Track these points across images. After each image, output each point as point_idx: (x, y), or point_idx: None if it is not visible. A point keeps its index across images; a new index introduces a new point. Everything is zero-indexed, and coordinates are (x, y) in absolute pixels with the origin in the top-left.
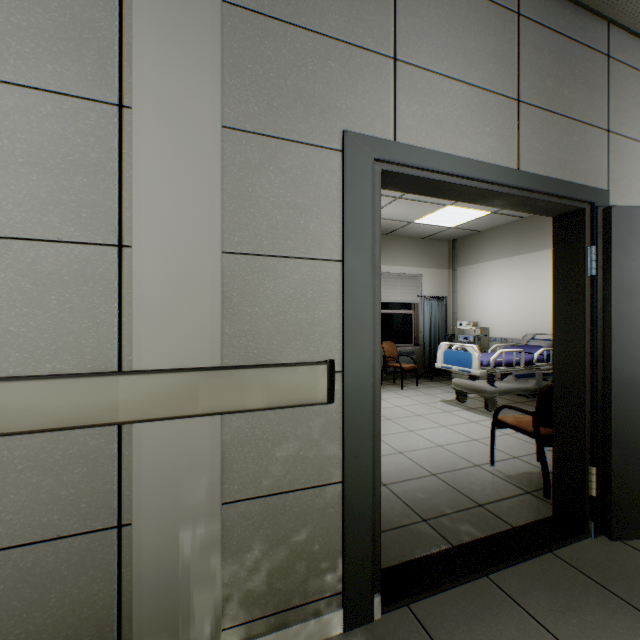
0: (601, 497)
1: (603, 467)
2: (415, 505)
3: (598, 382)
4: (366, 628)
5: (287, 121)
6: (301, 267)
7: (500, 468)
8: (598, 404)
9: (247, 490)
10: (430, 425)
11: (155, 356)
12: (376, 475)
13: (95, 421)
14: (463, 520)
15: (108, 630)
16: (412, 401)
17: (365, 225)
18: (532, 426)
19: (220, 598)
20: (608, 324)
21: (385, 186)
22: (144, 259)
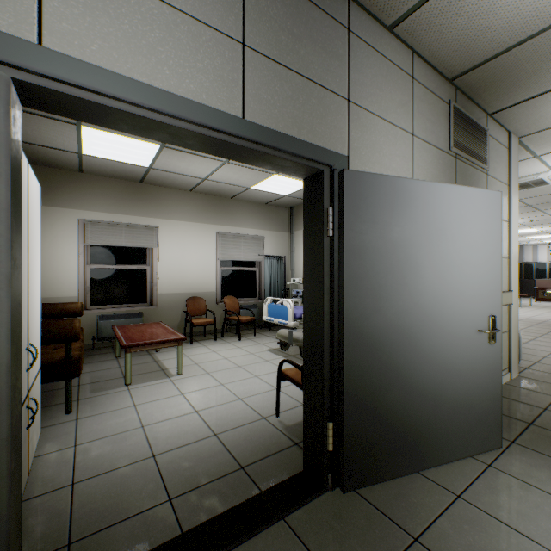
0: (338, 450)
1: (339, 421)
2: (172, 479)
3: (335, 340)
4: None
5: None
6: None
7: (284, 418)
8: (335, 361)
9: None
10: (244, 376)
11: None
12: None
13: None
14: (214, 491)
15: None
16: (242, 352)
17: None
18: (301, 379)
19: None
20: (342, 283)
21: (60, 111)
22: None
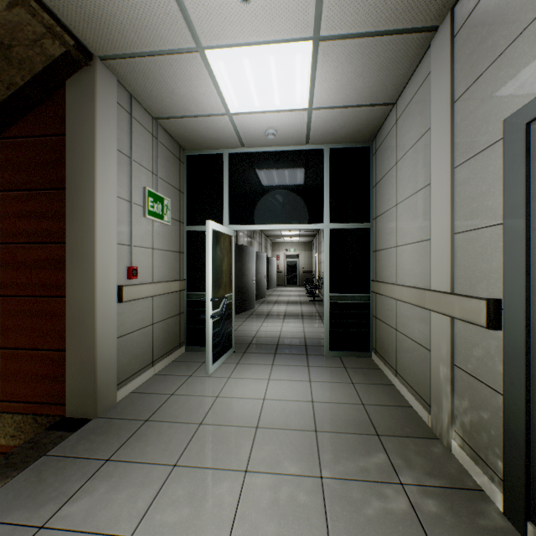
0: None
1: None
2: None
3: None
4: (513, 530)
5: (477, 141)
6: (484, 233)
7: None
8: None
9: (462, 364)
10: None
11: (434, 284)
12: (534, 415)
13: (421, 306)
14: None
15: (428, 389)
16: None
17: (518, 187)
18: None
19: (449, 409)
20: None
21: None
22: (432, 243)
